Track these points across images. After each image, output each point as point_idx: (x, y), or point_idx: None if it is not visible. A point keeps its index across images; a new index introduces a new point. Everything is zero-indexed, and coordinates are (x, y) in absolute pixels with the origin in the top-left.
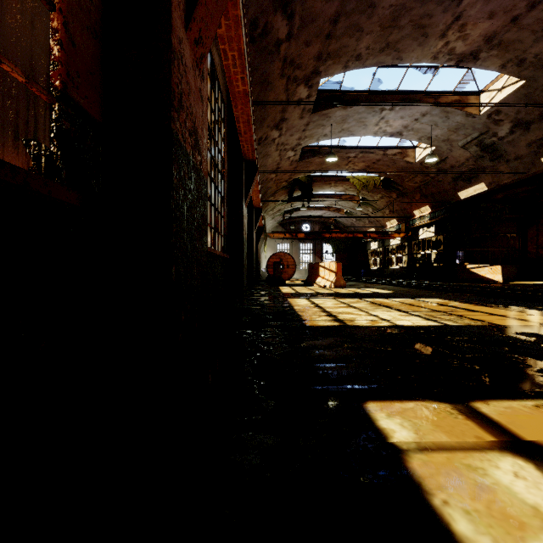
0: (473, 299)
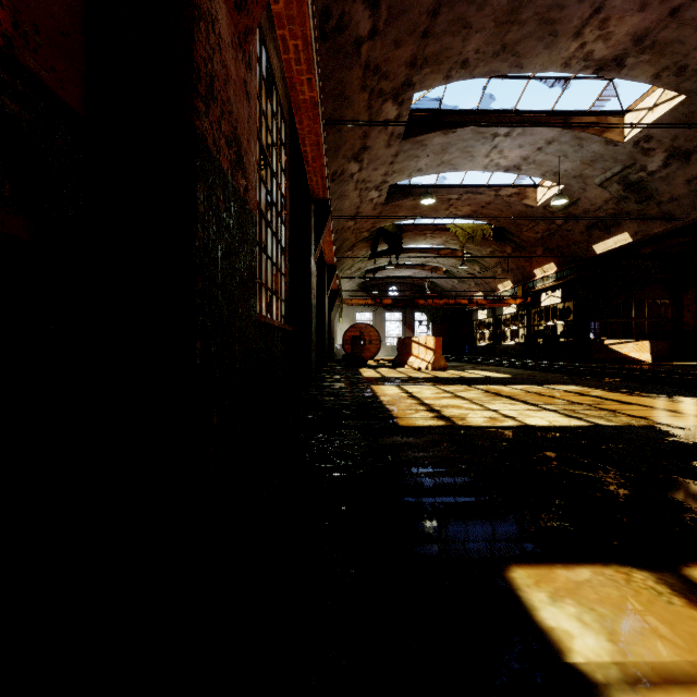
0: (621, 387)
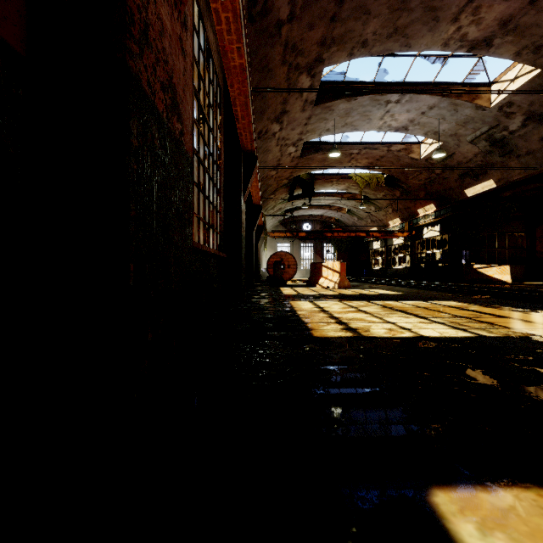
0: (492, 302)
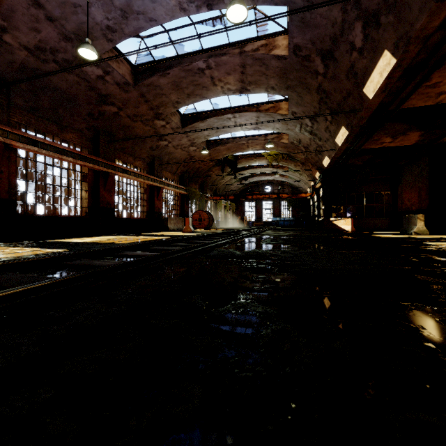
0: None
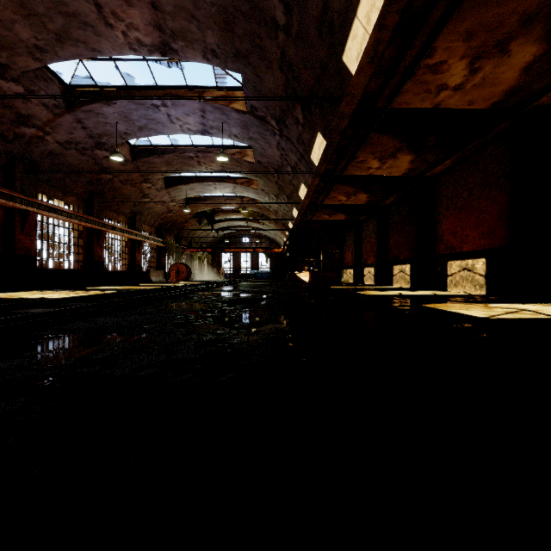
0: None
